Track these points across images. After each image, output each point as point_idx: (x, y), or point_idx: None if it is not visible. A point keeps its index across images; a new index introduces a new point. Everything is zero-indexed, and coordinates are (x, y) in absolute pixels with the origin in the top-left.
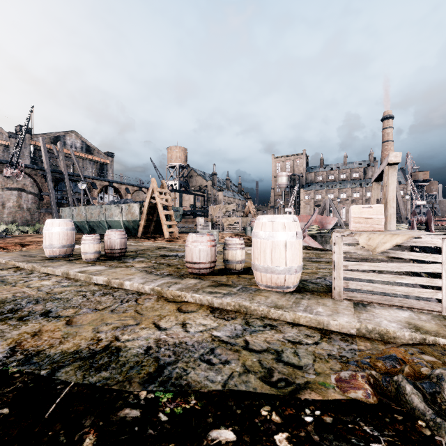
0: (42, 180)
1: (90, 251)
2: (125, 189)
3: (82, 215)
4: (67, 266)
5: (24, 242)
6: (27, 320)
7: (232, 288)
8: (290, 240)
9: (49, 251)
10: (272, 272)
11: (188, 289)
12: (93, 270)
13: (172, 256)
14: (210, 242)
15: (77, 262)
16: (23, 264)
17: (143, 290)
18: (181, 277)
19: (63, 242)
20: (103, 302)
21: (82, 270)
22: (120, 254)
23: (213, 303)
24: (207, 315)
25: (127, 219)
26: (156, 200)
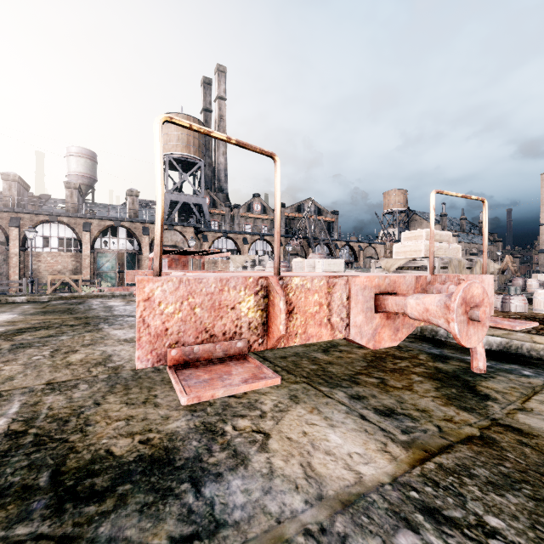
0: (306, 246)
1: None
2: (358, 246)
3: None
4: None
5: None
6: None
7: None
8: None
9: None
10: (543, 312)
11: None
12: None
13: None
14: None
15: None
16: None
17: None
18: None
19: None
20: None
21: None
22: None
23: None
24: None
25: None
26: None
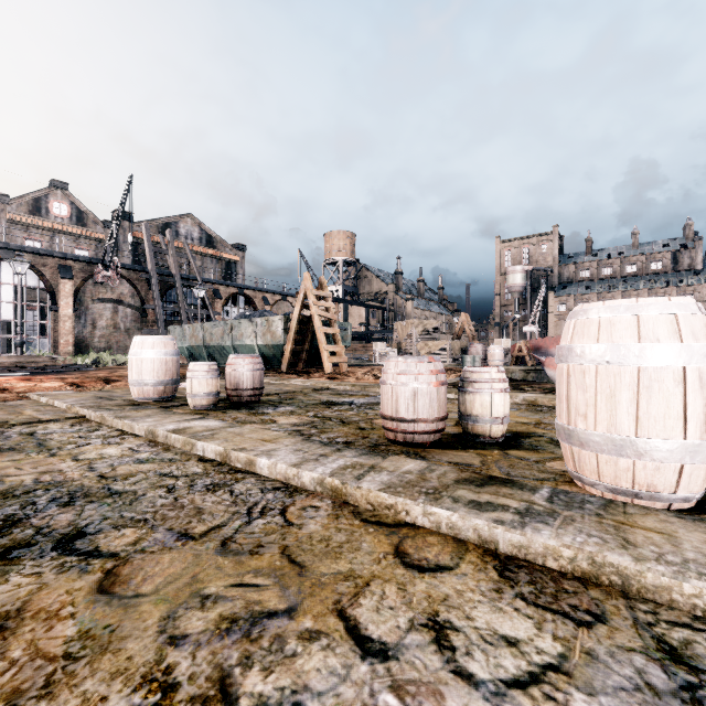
0: (145, 287)
1: (202, 391)
2: (261, 298)
3: (198, 337)
4: (157, 418)
5: (111, 376)
6: (15, 562)
7: (528, 494)
8: (697, 367)
9: (137, 390)
10: (638, 455)
11: (410, 489)
12: (200, 428)
13: (343, 403)
14: (435, 376)
15: (178, 411)
16: (89, 412)
17: (299, 481)
18: (374, 449)
19: (160, 376)
20: (207, 512)
21: (180, 428)
22: (253, 397)
23: (495, 541)
24: (495, 588)
25: (265, 343)
26: (311, 309)
